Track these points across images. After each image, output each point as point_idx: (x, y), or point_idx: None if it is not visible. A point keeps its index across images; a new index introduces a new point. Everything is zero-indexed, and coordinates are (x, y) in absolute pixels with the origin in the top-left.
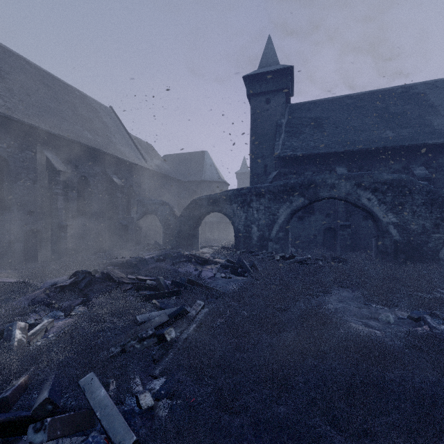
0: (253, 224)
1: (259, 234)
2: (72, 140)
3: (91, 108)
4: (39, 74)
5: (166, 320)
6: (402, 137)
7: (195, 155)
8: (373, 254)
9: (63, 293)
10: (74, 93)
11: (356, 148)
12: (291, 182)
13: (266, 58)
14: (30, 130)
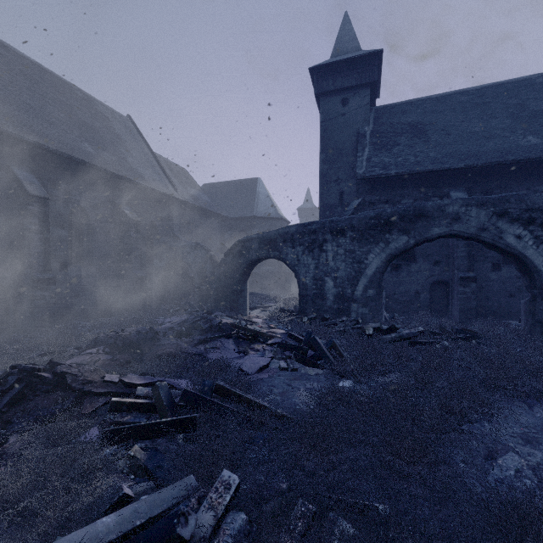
0: (327, 276)
1: (337, 292)
2: (58, 152)
3: (98, 114)
4: (19, 62)
5: None
6: None
7: (245, 183)
8: (523, 326)
9: None
10: (74, 93)
11: (483, 161)
12: (386, 211)
13: (342, 43)
14: None
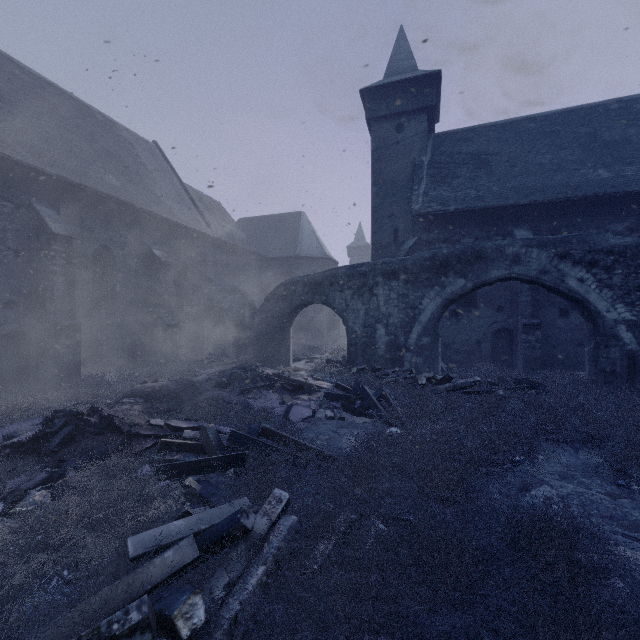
0: (379, 323)
1: (389, 340)
2: (82, 186)
3: (121, 141)
4: (35, 84)
5: (192, 559)
6: (627, 178)
7: (287, 217)
8: (587, 375)
9: (13, 459)
10: (95, 117)
11: (549, 197)
12: (442, 252)
13: (397, 62)
14: (10, 167)
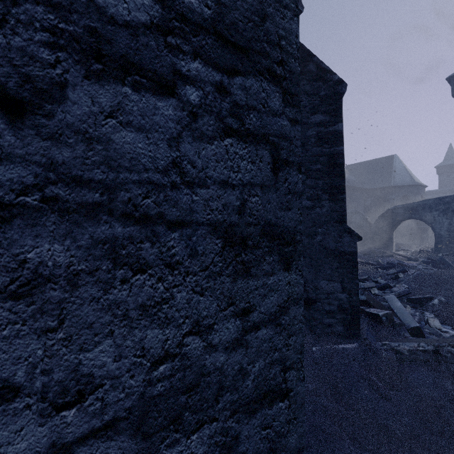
0: None
1: None
2: None
3: None
4: None
5: (396, 272)
6: None
7: (382, 160)
8: None
9: None
10: None
11: None
12: None
13: None
14: None
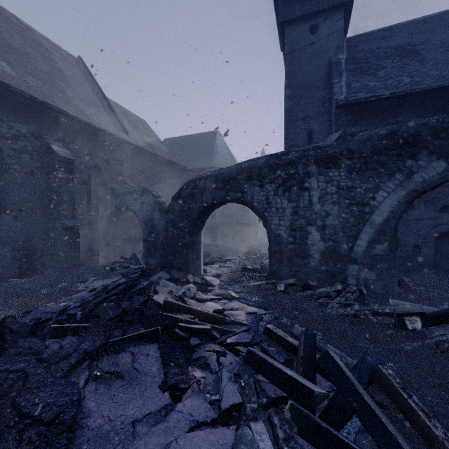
0: (311, 225)
1: (326, 247)
2: None
3: (35, 44)
4: None
5: None
6: None
7: (204, 136)
8: None
9: None
10: (5, 16)
11: None
12: (408, 125)
13: None
14: None
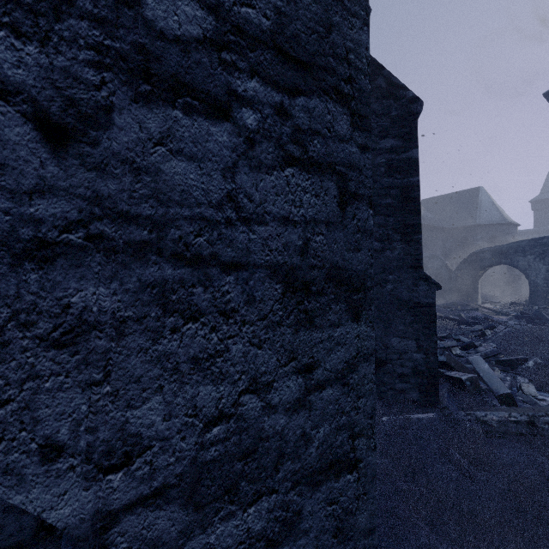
0: None
1: None
2: None
3: None
4: None
5: (482, 328)
6: None
7: (465, 194)
8: None
9: None
10: None
11: None
12: None
13: None
14: None
